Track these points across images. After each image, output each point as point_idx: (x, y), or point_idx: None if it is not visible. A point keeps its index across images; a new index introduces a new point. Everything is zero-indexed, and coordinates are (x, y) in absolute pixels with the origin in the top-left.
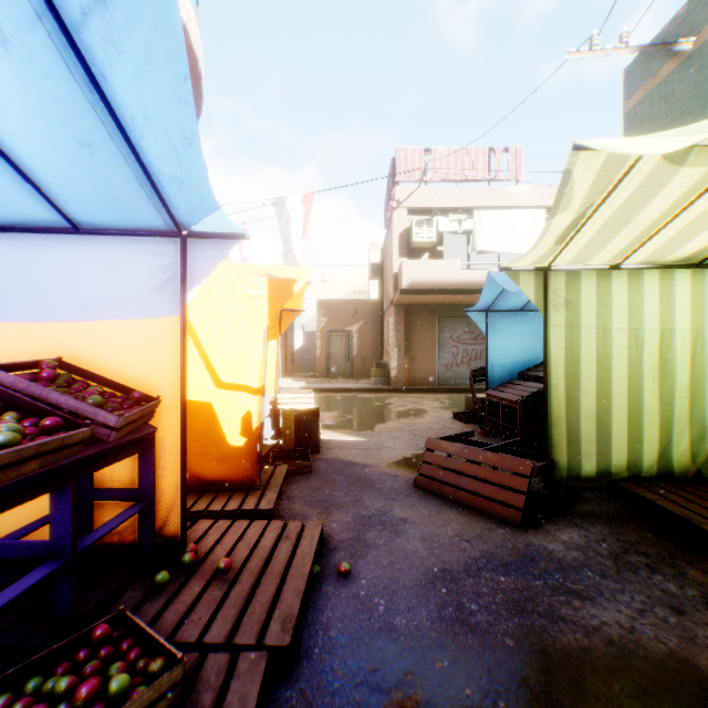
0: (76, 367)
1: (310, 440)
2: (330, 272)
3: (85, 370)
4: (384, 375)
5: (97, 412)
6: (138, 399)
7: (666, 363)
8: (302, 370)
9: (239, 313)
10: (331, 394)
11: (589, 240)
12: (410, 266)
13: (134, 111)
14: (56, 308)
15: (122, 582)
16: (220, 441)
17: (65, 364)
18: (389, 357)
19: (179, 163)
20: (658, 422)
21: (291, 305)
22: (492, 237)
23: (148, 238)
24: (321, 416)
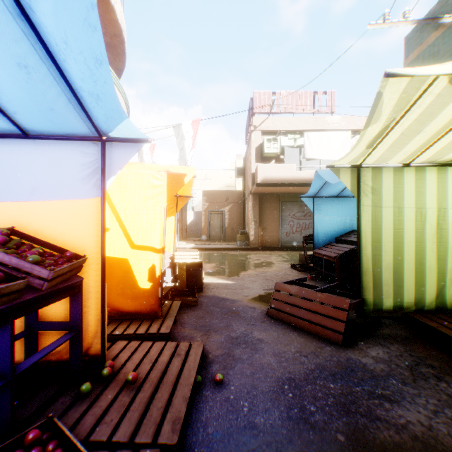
0: (25, 234)
1: (196, 283)
2: (210, 173)
3: (32, 236)
4: (245, 239)
5: (34, 267)
6: (70, 257)
7: (441, 231)
8: (192, 236)
9: (147, 197)
10: (211, 252)
11: (390, 145)
12: (263, 168)
13: (57, 37)
14: (12, 191)
15: (57, 390)
16: (134, 285)
17: (17, 232)
18: (249, 228)
19: (94, 80)
20: (436, 272)
21: (184, 193)
22: (316, 149)
23: (78, 142)
24: (204, 266)
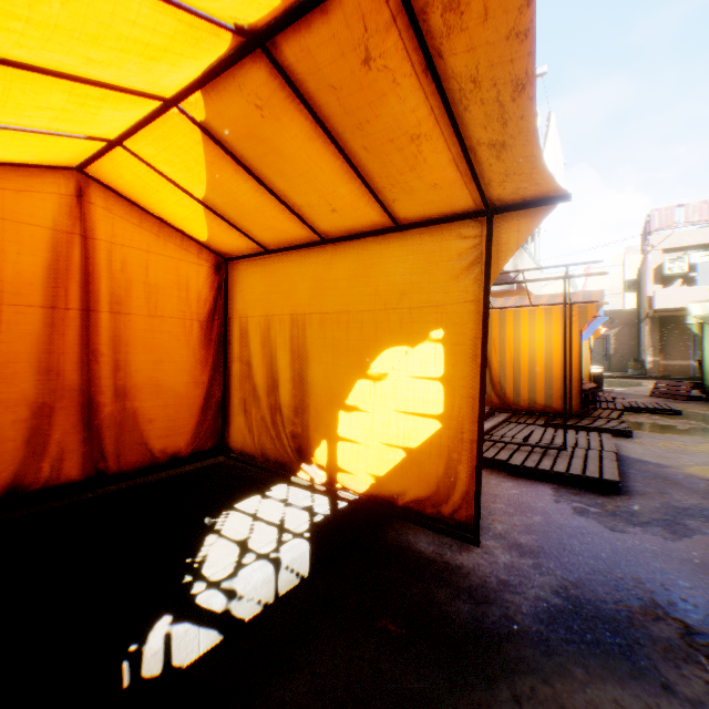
0: None
1: (598, 385)
2: None
3: None
4: (639, 368)
5: None
6: None
7: None
8: None
9: None
10: None
11: None
12: (660, 293)
13: None
14: None
15: None
16: None
17: None
18: (644, 355)
19: None
20: None
21: None
22: None
23: None
24: None
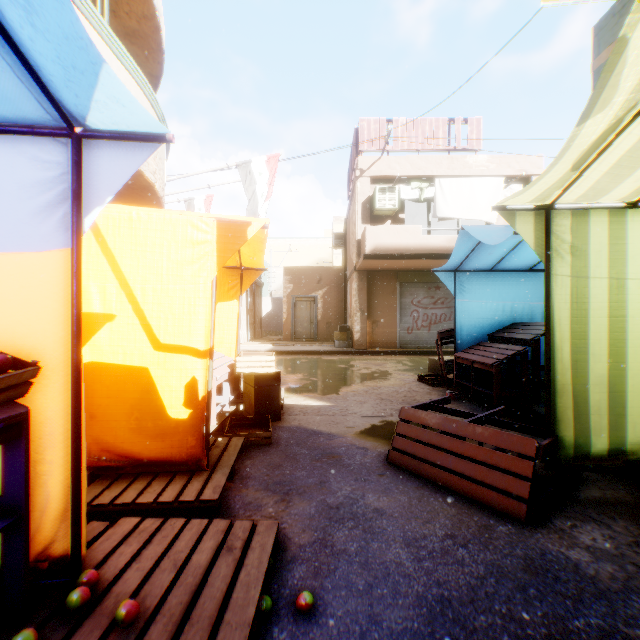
0: None
1: (271, 407)
2: (296, 244)
3: None
4: (347, 338)
5: None
6: None
7: None
8: (270, 333)
9: (182, 261)
10: (296, 356)
11: (613, 164)
12: (374, 231)
13: None
14: None
15: None
16: (159, 414)
17: None
18: (353, 321)
19: None
20: None
21: (252, 263)
22: (453, 204)
23: (29, 138)
24: (285, 379)
